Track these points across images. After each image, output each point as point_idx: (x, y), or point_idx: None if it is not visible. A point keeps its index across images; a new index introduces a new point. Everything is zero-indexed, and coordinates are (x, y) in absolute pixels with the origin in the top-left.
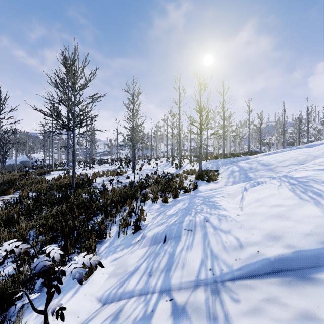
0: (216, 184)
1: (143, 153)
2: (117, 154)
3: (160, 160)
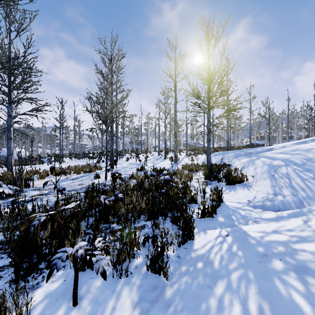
0: (249, 188)
1: (132, 146)
2: (102, 147)
3: (151, 154)
